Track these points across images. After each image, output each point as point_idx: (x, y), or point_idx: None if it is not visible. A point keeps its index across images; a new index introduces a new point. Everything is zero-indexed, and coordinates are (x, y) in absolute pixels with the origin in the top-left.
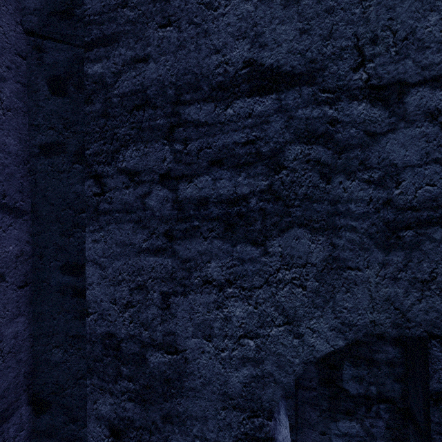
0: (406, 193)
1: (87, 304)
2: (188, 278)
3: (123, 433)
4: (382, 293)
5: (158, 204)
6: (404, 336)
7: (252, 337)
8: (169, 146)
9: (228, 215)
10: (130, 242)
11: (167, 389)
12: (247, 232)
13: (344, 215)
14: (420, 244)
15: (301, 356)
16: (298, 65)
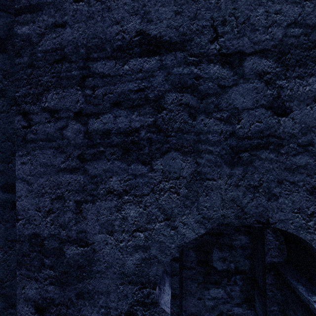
0: (244, 127)
1: (17, 213)
2: (95, 190)
3: (46, 309)
4: (229, 196)
5: (73, 135)
6: (251, 228)
7: (142, 230)
8: (81, 91)
9: (125, 142)
10: (51, 164)
11: (80, 273)
12: (139, 155)
13: (204, 142)
14: (252, 162)
15: (176, 242)
16: (173, 36)
